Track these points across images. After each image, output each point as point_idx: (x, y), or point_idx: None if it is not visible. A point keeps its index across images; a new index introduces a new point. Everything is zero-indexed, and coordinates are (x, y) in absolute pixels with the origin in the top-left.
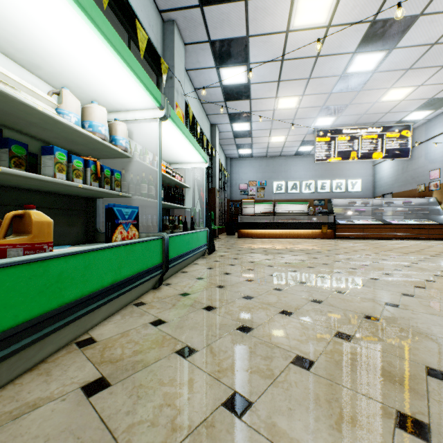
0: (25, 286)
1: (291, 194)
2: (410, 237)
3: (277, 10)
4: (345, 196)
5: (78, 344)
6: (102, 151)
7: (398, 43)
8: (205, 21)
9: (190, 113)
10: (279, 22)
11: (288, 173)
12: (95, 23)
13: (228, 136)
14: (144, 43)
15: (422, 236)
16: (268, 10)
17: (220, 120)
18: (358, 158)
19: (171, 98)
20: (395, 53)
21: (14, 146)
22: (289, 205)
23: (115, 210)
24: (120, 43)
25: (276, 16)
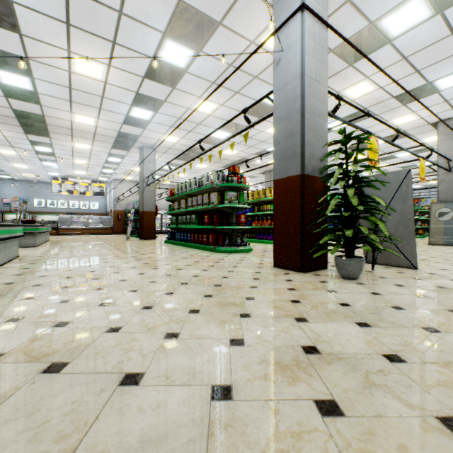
0: None
1: (50, 208)
2: (97, 233)
3: None
4: (89, 211)
5: None
6: None
7: (58, 163)
8: None
9: None
10: None
11: (48, 194)
12: None
13: None
14: None
15: (103, 233)
16: None
17: None
18: (79, 194)
19: None
20: (61, 164)
21: None
22: (48, 216)
23: None
24: None
25: None
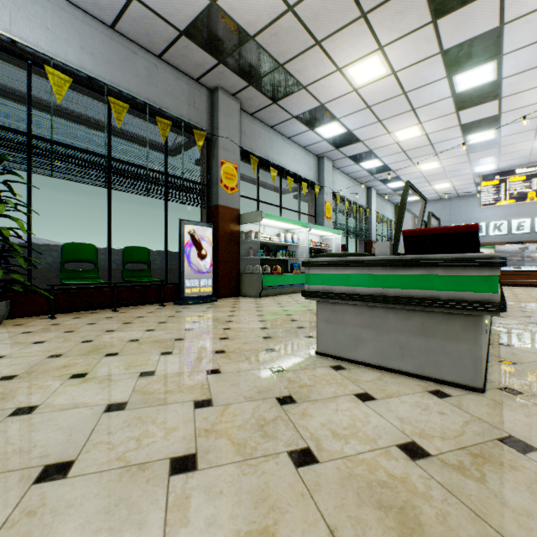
0: (279, 279)
1: None
2: None
3: (383, 139)
4: None
5: (285, 295)
6: (290, 245)
7: (500, 124)
8: (341, 152)
9: (337, 200)
10: (388, 142)
11: (470, 214)
12: (289, 223)
13: (386, 191)
14: (305, 188)
15: None
16: (377, 141)
17: (374, 184)
18: None
19: (322, 200)
20: (506, 127)
21: (273, 251)
22: None
23: (293, 265)
24: (294, 222)
25: (384, 141)
